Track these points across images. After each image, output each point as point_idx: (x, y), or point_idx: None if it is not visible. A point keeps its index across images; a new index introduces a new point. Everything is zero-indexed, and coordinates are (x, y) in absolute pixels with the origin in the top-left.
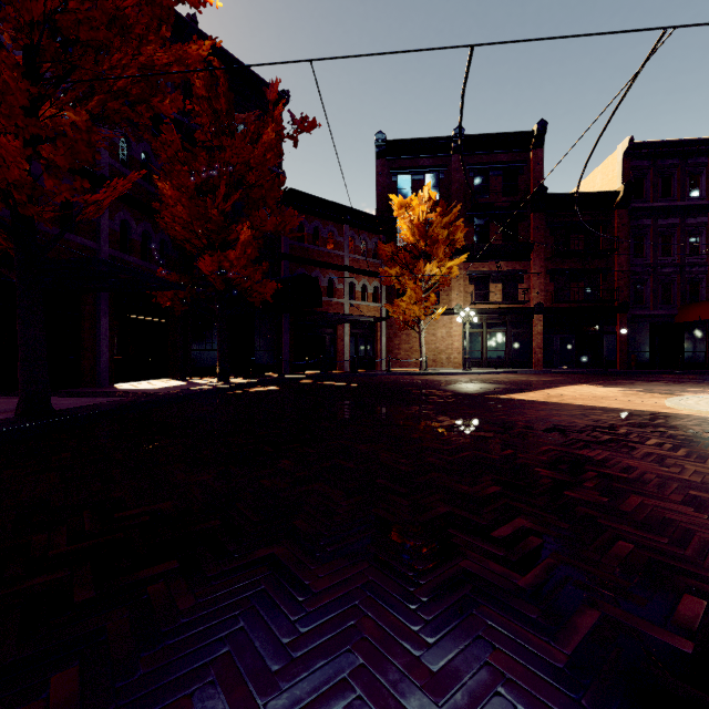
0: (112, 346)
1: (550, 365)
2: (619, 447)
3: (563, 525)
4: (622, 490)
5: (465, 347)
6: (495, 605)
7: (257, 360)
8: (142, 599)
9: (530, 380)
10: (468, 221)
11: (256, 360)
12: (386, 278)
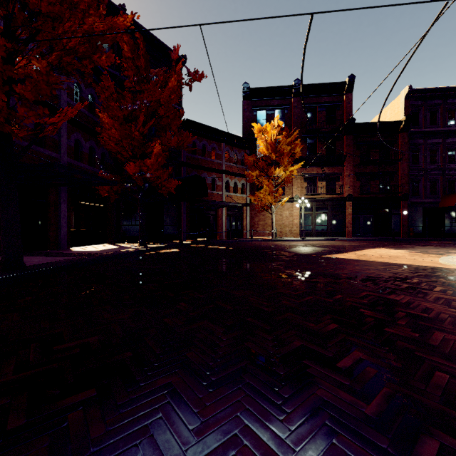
0: (69, 222)
1: (356, 234)
2: (416, 292)
3: (390, 357)
4: (426, 327)
5: (301, 223)
6: (350, 434)
7: (165, 232)
8: (62, 427)
9: (344, 245)
10: (303, 140)
11: (164, 232)
12: (249, 178)
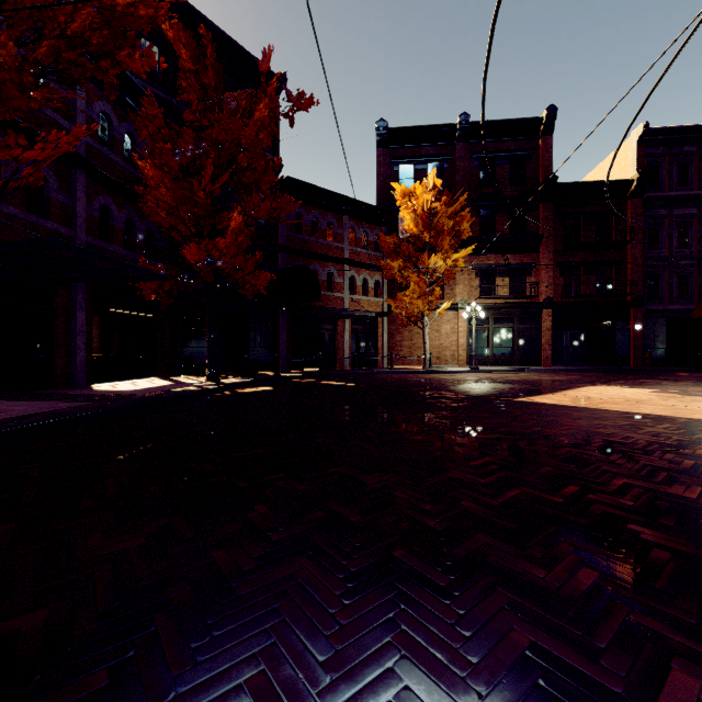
0: (90, 342)
1: (559, 362)
2: None
3: None
4: None
5: (471, 343)
6: None
7: (252, 357)
8: None
9: (543, 379)
10: (473, 212)
11: (251, 357)
12: (388, 271)
